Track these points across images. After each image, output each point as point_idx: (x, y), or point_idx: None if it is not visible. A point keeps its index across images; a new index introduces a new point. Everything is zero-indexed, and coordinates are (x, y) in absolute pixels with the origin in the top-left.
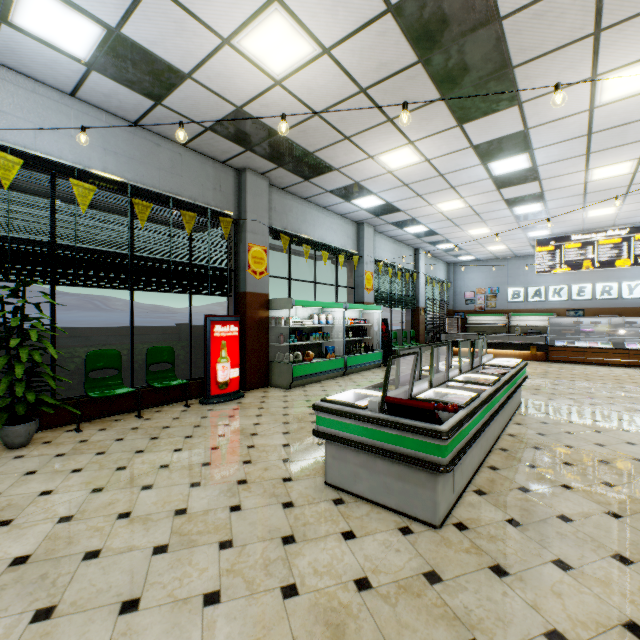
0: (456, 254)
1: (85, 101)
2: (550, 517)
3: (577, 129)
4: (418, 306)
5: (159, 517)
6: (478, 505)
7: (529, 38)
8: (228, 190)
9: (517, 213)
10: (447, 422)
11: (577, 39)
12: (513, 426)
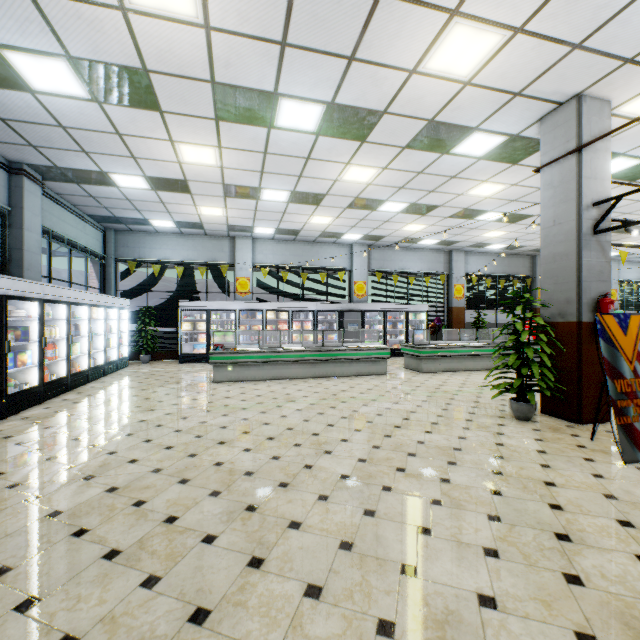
0: None
1: (486, 253)
2: None
3: None
4: None
5: None
6: None
7: None
8: (527, 266)
9: None
10: None
11: None
12: None
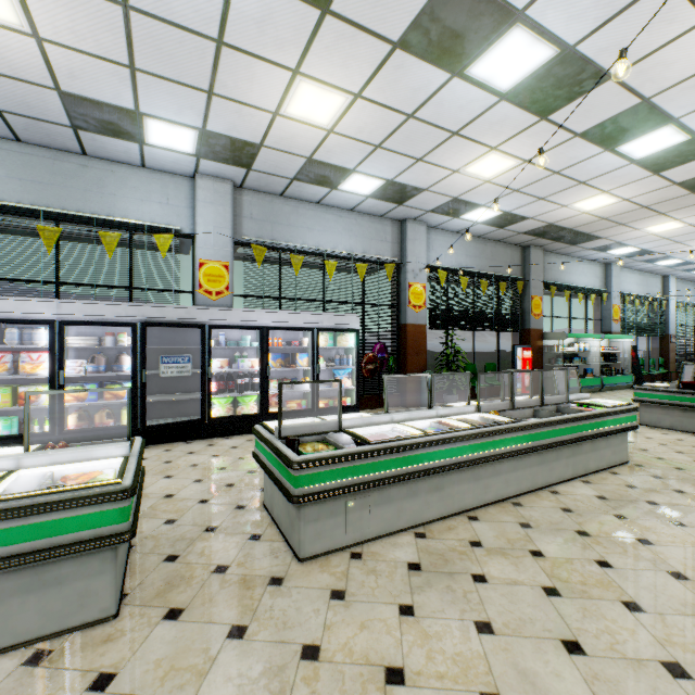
0: None
1: (460, 233)
2: None
3: None
4: (667, 333)
5: None
6: None
7: None
8: (517, 262)
9: None
10: None
11: None
12: None
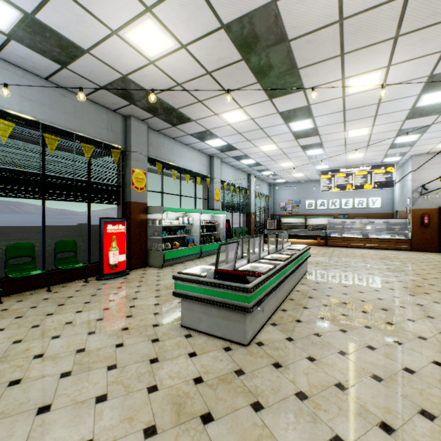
0: (274, 178)
1: (5, 60)
2: (310, 335)
3: (337, 107)
4: (250, 211)
5: (65, 355)
6: (272, 331)
7: (306, 53)
8: (117, 130)
9: (308, 154)
10: (252, 282)
11: (332, 57)
12: (300, 285)
